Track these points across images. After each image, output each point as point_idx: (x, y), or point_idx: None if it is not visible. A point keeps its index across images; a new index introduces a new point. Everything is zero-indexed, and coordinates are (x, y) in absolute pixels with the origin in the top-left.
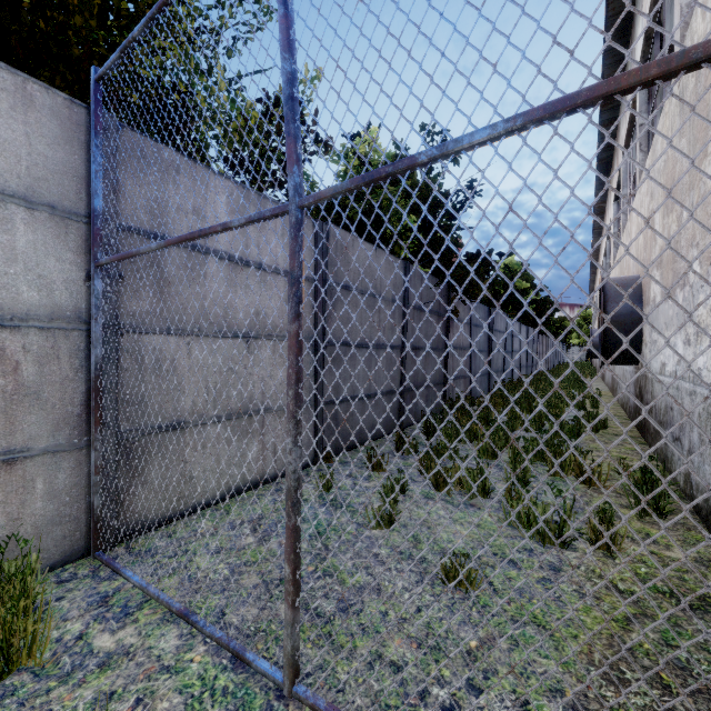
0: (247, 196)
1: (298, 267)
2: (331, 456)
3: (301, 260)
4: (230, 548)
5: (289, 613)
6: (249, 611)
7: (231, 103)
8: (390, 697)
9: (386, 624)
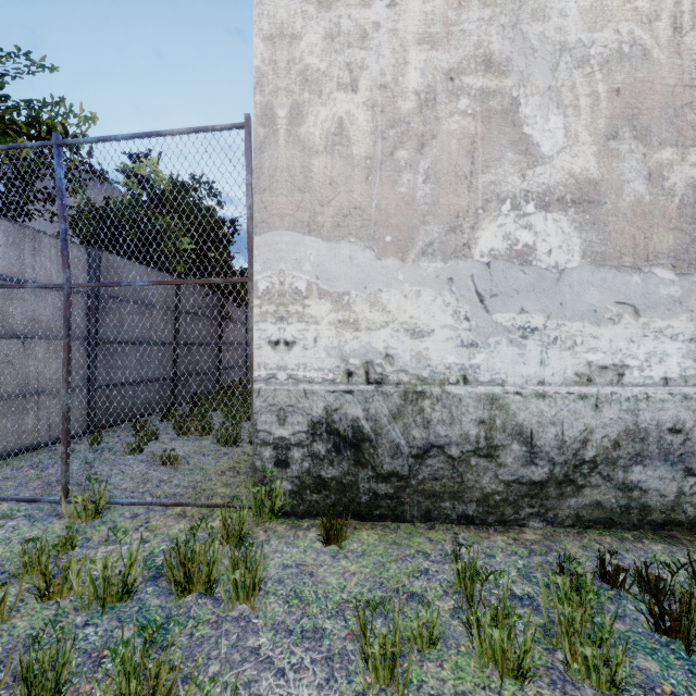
0: (23, 231)
1: (69, 314)
2: (104, 428)
3: (71, 310)
4: (15, 477)
5: (64, 467)
6: (36, 491)
7: (0, 136)
8: (117, 495)
9: (123, 481)
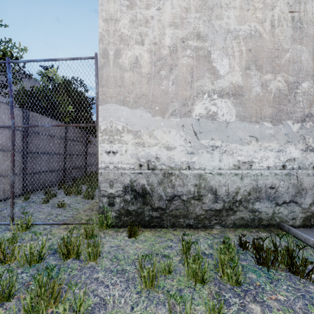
0: None
1: (14, 139)
2: (31, 192)
3: (15, 137)
4: None
5: (11, 208)
6: None
7: None
8: (37, 220)
9: (39, 215)
